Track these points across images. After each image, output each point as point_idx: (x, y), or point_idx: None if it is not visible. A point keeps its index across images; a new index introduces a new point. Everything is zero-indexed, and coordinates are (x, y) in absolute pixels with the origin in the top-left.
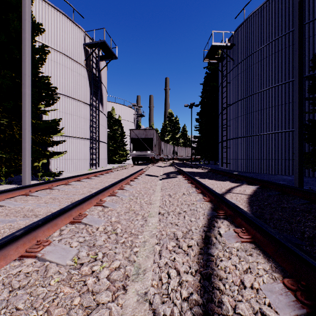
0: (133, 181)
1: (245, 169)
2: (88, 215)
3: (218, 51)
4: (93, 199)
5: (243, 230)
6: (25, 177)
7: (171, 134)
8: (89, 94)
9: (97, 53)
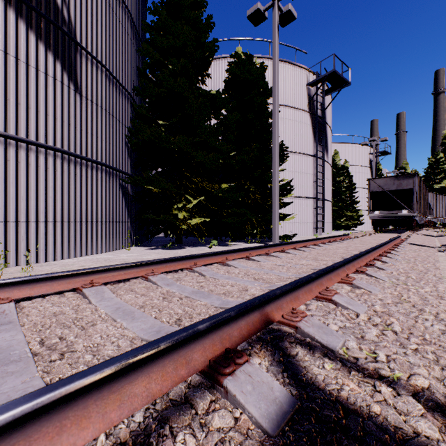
0: (395, 248)
1: None
2: (376, 263)
3: None
4: (369, 254)
5: None
6: (275, 236)
7: None
8: (312, 142)
9: (320, 87)
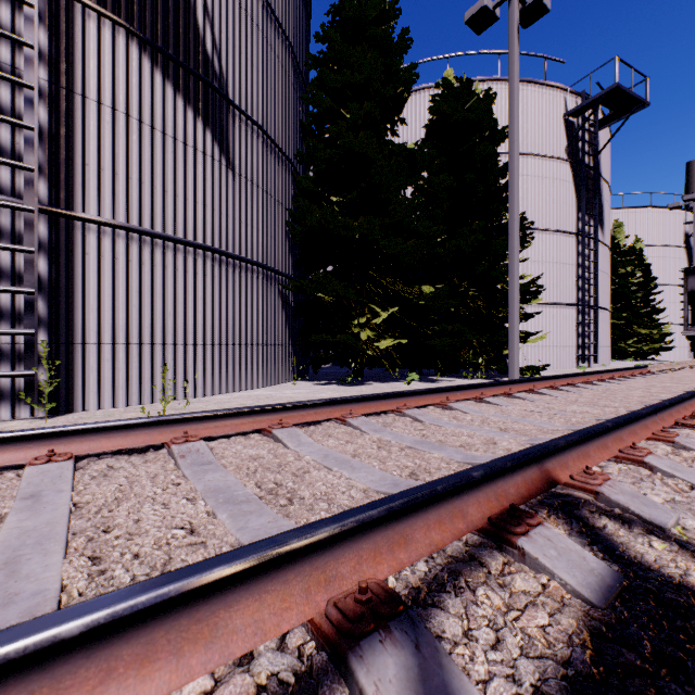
0: None
1: None
2: None
3: None
4: None
5: None
6: (513, 368)
7: None
8: (573, 211)
9: (590, 117)
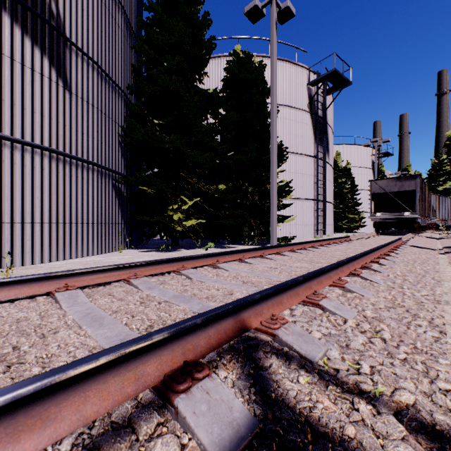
0: (394, 250)
1: None
2: (372, 265)
3: None
4: (366, 256)
5: None
6: (273, 238)
7: None
8: (312, 143)
9: (321, 87)
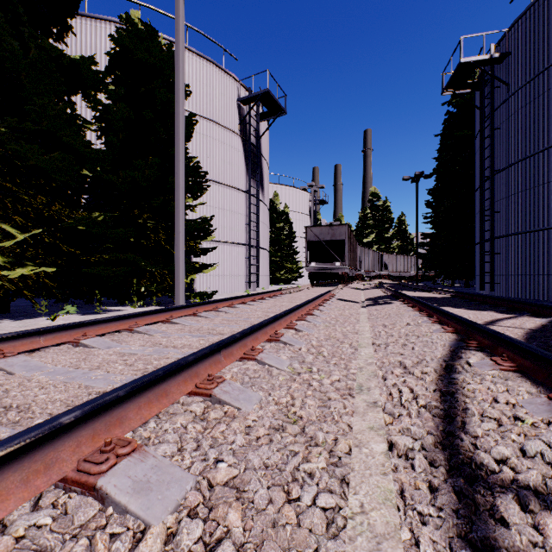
0: (321, 306)
1: (534, 294)
2: (284, 334)
3: (473, 71)
4: (281, 320)
5: (503, 358)
6: (179, 296)
7: (376, 232)
8: (244, 175)
9: (255, 109)
